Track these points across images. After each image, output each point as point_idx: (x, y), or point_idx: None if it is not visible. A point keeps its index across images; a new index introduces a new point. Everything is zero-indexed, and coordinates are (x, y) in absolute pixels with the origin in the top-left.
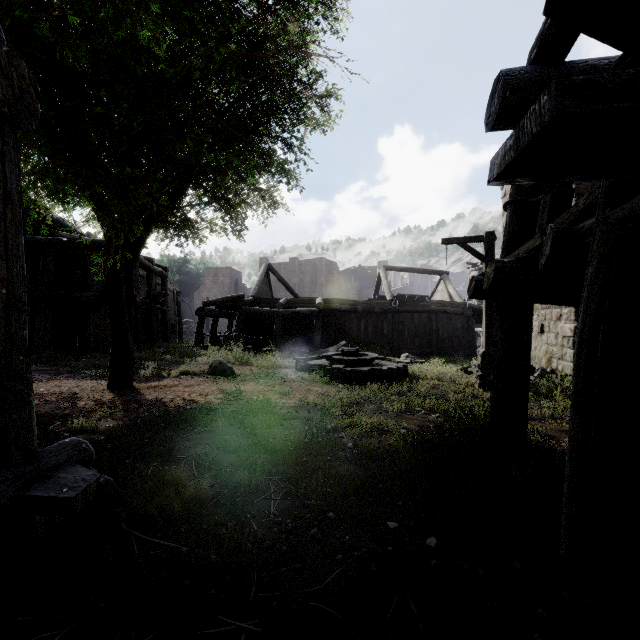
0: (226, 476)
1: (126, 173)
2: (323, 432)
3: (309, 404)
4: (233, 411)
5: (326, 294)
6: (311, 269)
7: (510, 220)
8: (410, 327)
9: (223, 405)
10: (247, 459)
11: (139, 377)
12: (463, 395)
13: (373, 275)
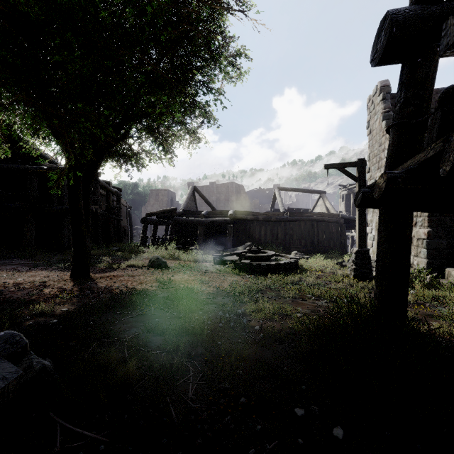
0: (151, 360)
1: (78, 108)
2: (234, 316)
3: (223, 291)
4: (163, 297)
5: (236, 208)
6: (225, 190)
7: (393, 140)
8: (298, 232)
9: (156, 292)
10: (171, 342)
11: (96, 269)
12: (343, 284)
13: (269, 194)
